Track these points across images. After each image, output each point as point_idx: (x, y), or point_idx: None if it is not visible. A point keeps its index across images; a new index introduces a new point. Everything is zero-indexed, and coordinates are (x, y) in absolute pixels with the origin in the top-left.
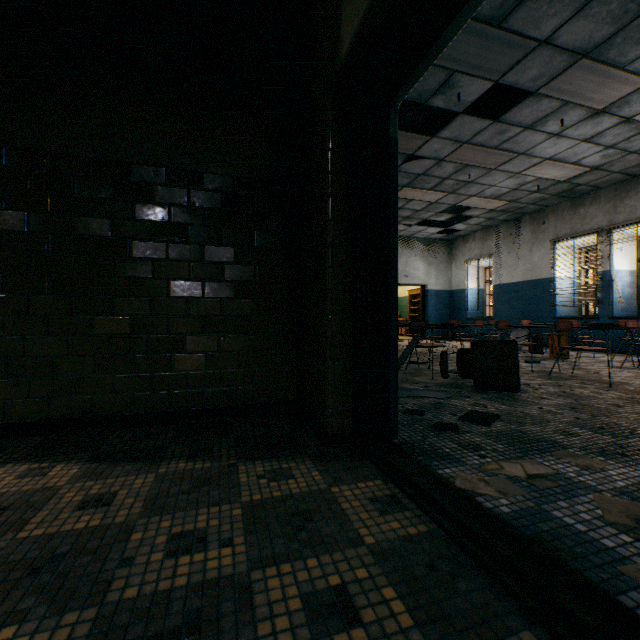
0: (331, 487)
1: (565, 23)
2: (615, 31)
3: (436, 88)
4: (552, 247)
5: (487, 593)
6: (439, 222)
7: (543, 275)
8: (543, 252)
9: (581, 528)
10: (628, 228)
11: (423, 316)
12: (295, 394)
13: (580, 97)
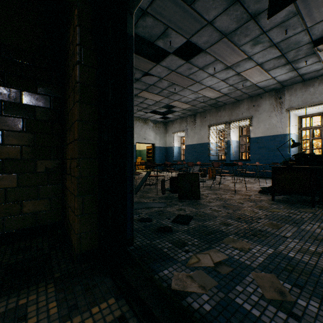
0: (63, 322)
1: (219, 15)
2: (238, 27)
3: (159, 34)
4: (208, 129)
5: None
6: (161, 112)
7: (205, 141)
8: (205, 131)
9: (256, 313)
10: (236, 122)
11: (153, 159)
12: (61, 216)
13: (222, 58)
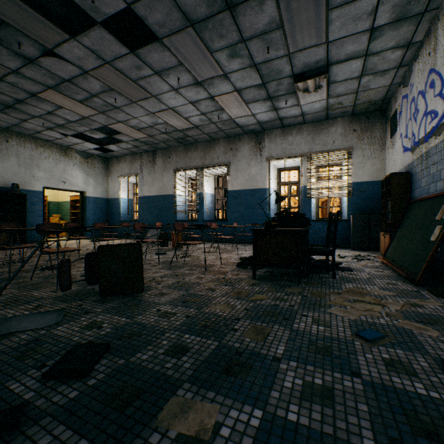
0: None
1: None
2: (209, 15)
3: None
4: (175, 174)
5: None
6: (95, 139)
7: (170, 192)
8: (170, 177)
9: None
10: (211, 169)
11: (83, 219)
12: None
13: (189, 64)
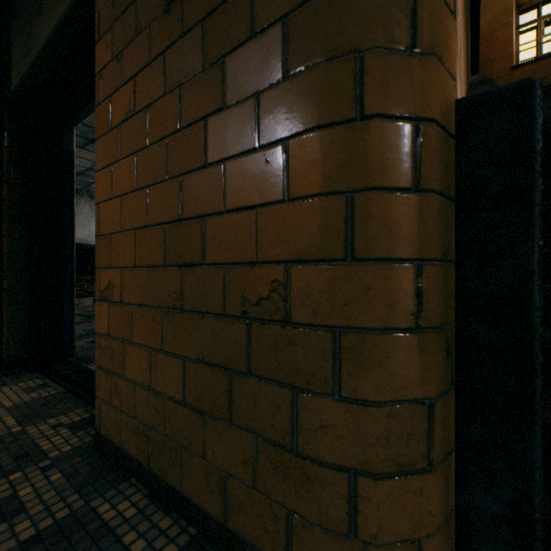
0: None
1: None
2: None
3: None
4: None
5: (73, 404)
6: None
7: None
8: None
9: None
10: None
11: None
12: None
13: None
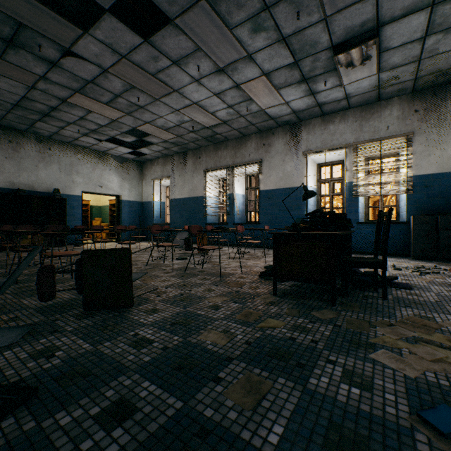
0: None
1: None
2: None
3: None
4: (205, 175)
5: None
6: (127, 143)
7: (200, 194)
8: (200, 178)
9: None
10: (242, 167)
11: (118, 222)
12: None
13: (208, 47)
